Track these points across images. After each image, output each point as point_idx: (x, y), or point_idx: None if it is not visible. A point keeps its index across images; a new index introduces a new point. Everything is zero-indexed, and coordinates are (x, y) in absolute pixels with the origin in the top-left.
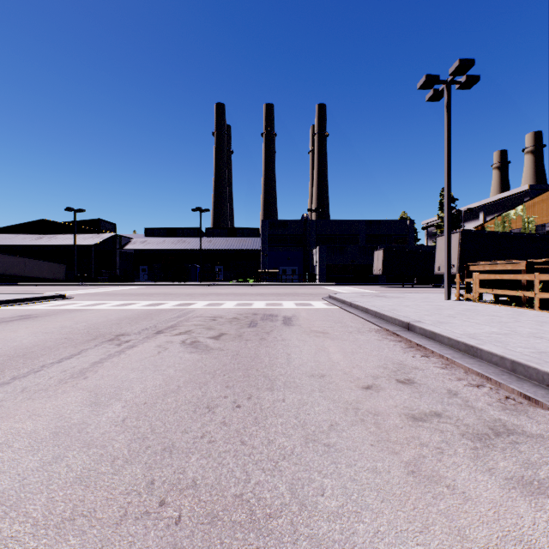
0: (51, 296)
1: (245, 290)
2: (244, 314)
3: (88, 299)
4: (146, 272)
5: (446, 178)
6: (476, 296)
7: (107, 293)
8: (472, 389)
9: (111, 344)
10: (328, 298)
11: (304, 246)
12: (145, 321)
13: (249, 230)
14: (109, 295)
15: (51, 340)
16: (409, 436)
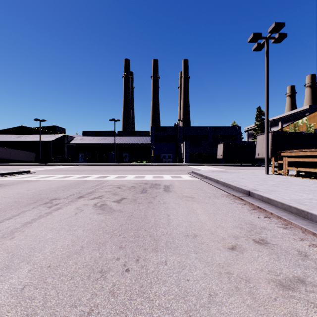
0: (21, 171)
1: (141, 167)
2: (139, 183)
3: (44, 173)
4: (83, 157)
5: (266, 98)
6: (285, 172)
7: (57, 170)
8: (316, 250)
9: (44, 206)
10: (192, 173)
11: (175, 142)
12: (74, 188)
13: (143, 132)
14: (57, 171)
15: (4, 204)
16: (287, 311)
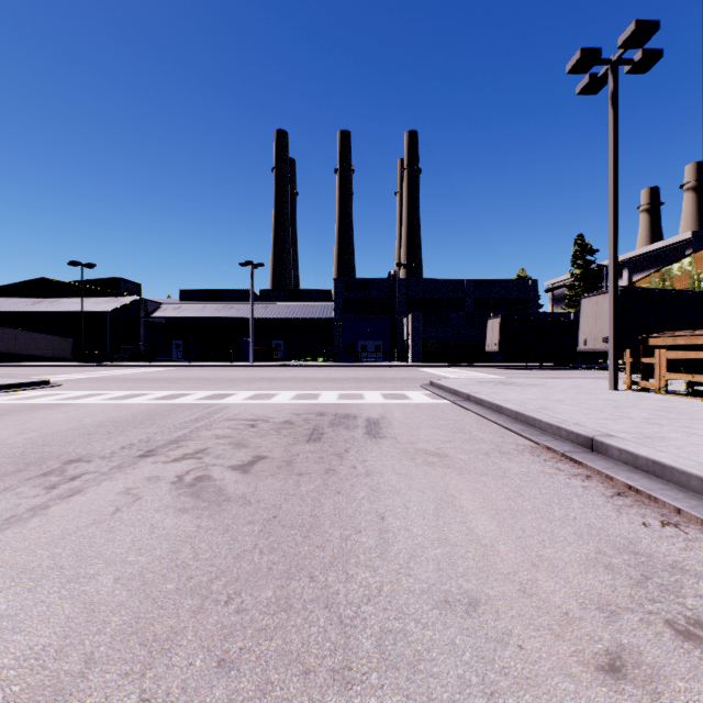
0: (26, 383)
1: (311, 373)
2: (304, 414)
3: (81, 388)
4: (181, 348)
5: (611, 206)
6: (661, 384)
7: (116, 378)
8: None
9: (37, 485)
10: (431, 387)
11: (391, 314)
12: (138, 428)
13: (318, 292)
14: (116, 381)
15: None
16: None
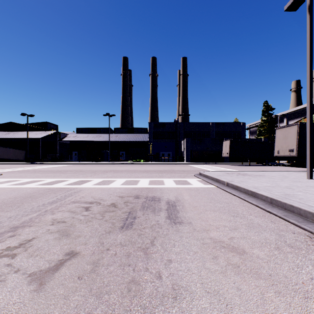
0: None
1: (137, 167)
2: (126, 197)
3: (9, 176)
4: (77, 155)
5: (308, 72)
6: None
7: (35, 170)
8: None
9: None
10: (200, 176)
11: (175, 139)
12: (3, 211)
13: (141, 129)
14: (33, 172)
15: None
16: None
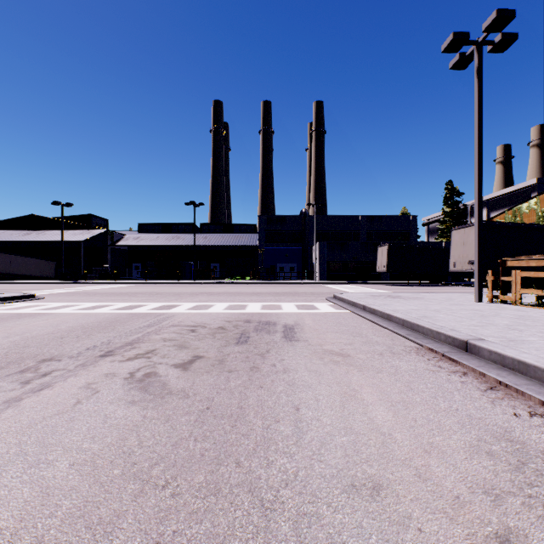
0: (16, 296)
1: (240, 288)
2: (234, 321)
3: (59, 300)
4: (139, 269)
5: (476, 157)
6: (517, 298)
7: (87, 293)
8: None
9: (14, 380)
10: (334, 299)
11: (302, 242)
12: (101, 332)
13: (245, 226)
14: (87, 295)
15: None
16: None
